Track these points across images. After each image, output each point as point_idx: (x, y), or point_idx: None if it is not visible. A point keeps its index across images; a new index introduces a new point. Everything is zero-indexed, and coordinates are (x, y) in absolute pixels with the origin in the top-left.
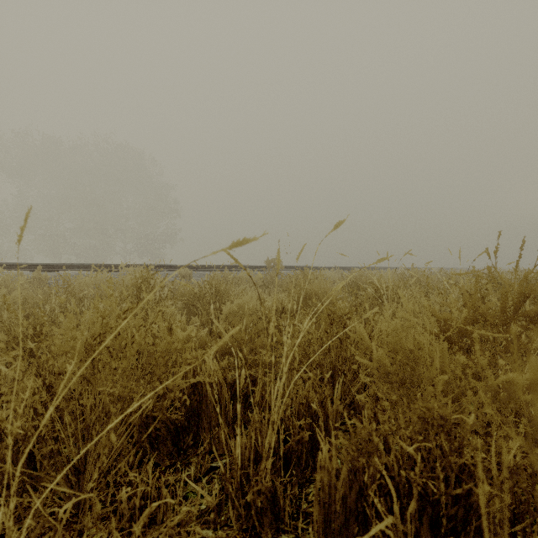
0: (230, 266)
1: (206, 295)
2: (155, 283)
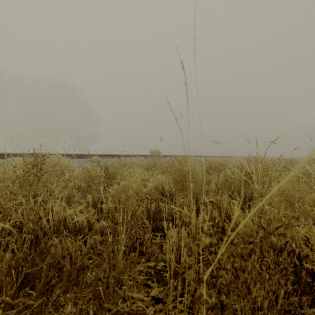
0: (127, 155)
1: (97, 177)
2: (42, 168)
